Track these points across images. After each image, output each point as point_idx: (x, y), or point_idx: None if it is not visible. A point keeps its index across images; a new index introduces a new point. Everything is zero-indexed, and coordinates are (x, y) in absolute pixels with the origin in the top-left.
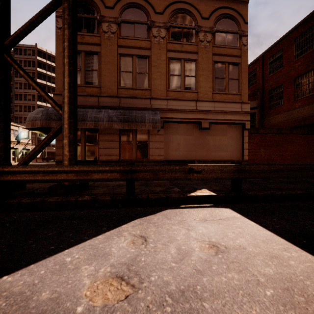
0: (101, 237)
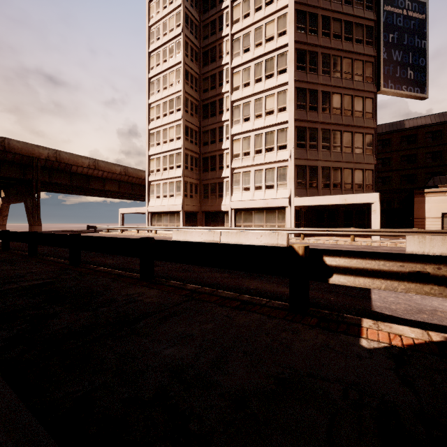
0: None
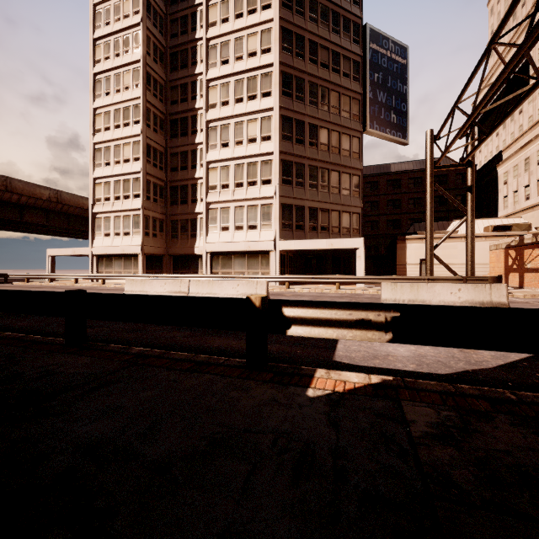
0: (514, 357)
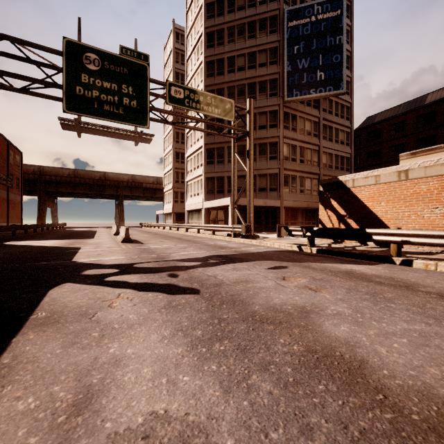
0: (21, 244)
